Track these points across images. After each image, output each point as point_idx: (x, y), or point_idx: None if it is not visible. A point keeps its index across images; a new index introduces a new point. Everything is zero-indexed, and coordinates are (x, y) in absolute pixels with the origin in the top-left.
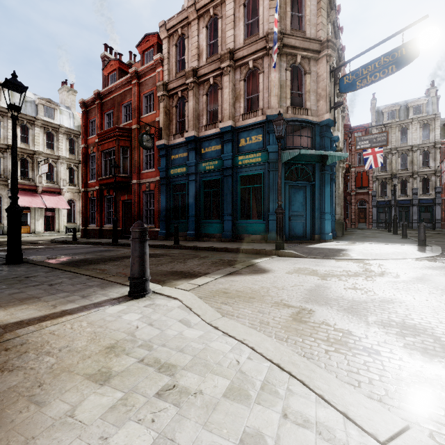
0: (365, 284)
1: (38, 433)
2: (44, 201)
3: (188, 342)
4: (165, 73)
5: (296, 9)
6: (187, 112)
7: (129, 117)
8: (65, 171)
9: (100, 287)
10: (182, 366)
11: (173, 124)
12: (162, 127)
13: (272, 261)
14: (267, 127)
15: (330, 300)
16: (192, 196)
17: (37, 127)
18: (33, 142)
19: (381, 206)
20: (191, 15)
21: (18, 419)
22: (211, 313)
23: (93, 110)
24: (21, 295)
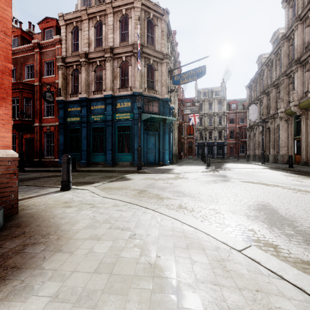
0: (172, 181)
1: (57, 215)
2: None
3: (96, 200)
4: (63, 50)
5: (150, 31)
6: (80, 80)
7: (31, 75)
8: None
9: (41, 189)
10: (96, 203)
11: (69, 86)
12: (61, 88)
13: (134, 175)
14: (133, 98)
15: (155, 187)
16: (84, 137)
17: None
18: None
19: (200, 146)
20: (83, 16)
21: (47, 214)
22: (104, 193)
23: None
24: None
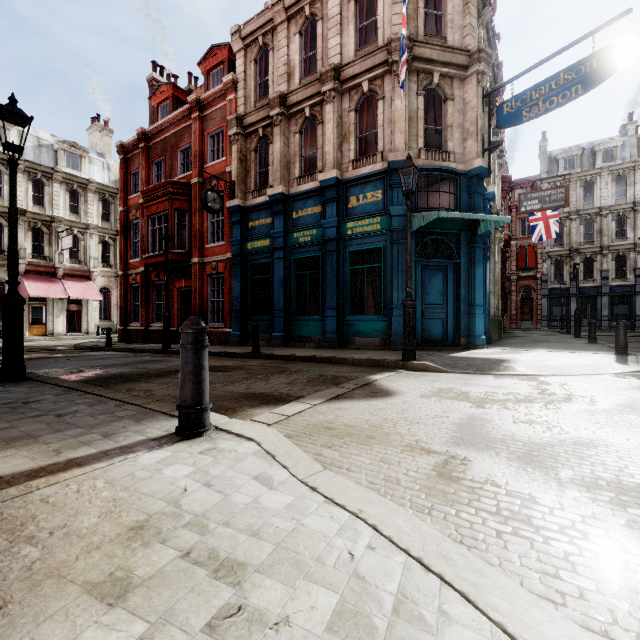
0: (545, 415)
1: None
2: (66, 289)
3: (267, 517)
4: (239, 102)
5: (432, 5)
6: (271, 159)
7: (188, 167)
8: (96, 246)
9: (134, 419)
10: (256, 564)
11: (251, 176)
12: (235, 181)
13: (398, 377)
14: (389, 179)
15: (494, 442)
16: (280, 281)
17: (57, 183)
18: (50, 204)
19: (555, 297)
20: (278, 16)
21: None
22: (307, 463)
23: (136, 158)
24: (9, 433)
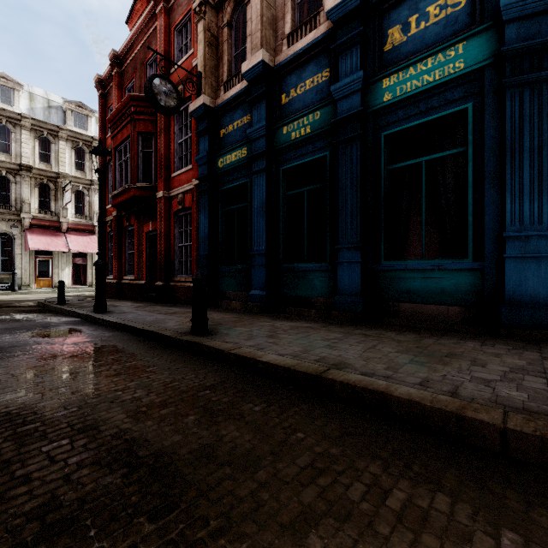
0: None
1: None
2: (68, 242)
3: None
4: None
5: None
6: (250, 25)
7: None
8: None
9: None
10: None
11: (224, 62)
12: (201, 72)
13: None
14: None
15: None
16: (260, 208)
17: (63, 140)
18: (56, 161)
19: None
20: None
21: None
22: None
23: (112, 90)
24: None
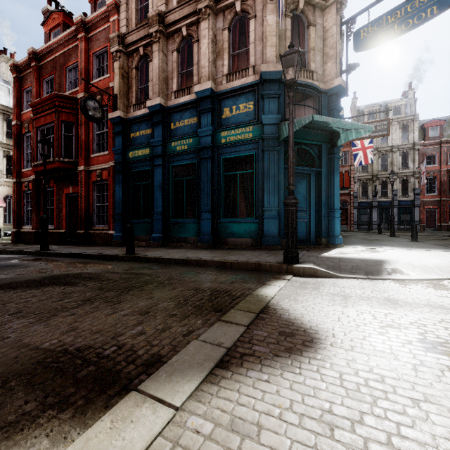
0: None
1: None
2: None
3: None
4: (121, 23)
5: None
6: (151, 75)
7: (76, 85)
8: (0, 159)
9: None
10: None
11: (133, 91)
12: (117, 94)
13: (294, 290)
14: (261, 91)
15: None
16: (158, 186)
17: None
18: None
19: (362, 208)
20: None
21: None
22: None
23: (28, 76)
24: None
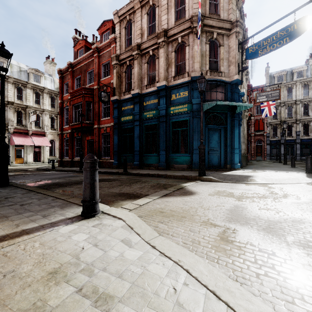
0: (274, 205)
1: None
2: (33, 140)
3: (127, 265)
4: (117, 48)
5: None
6: (133, 76)
7: (92, 81)
8: (48, 119)
9: (60, 207)
10: (119, 297)
11: (123, 84)
12: (115, 87)
13: (196, 184)
14: (191, 85)
15: (249, 220)
16: (137, 136)
17: (29, 89)
18: (25, 99)
19: (273, 144)
20: (136, 5)
21: None
22: (150, 232)
23: (67, 76)
24: None
